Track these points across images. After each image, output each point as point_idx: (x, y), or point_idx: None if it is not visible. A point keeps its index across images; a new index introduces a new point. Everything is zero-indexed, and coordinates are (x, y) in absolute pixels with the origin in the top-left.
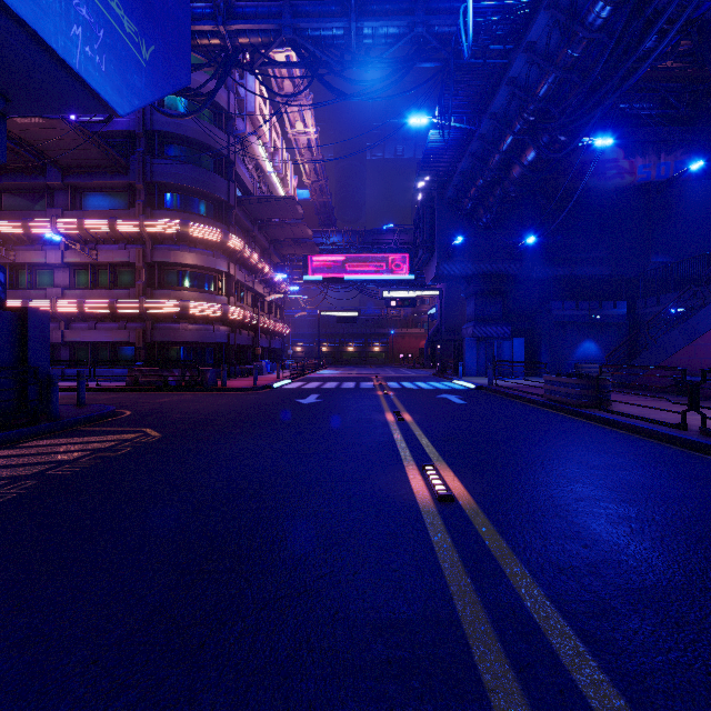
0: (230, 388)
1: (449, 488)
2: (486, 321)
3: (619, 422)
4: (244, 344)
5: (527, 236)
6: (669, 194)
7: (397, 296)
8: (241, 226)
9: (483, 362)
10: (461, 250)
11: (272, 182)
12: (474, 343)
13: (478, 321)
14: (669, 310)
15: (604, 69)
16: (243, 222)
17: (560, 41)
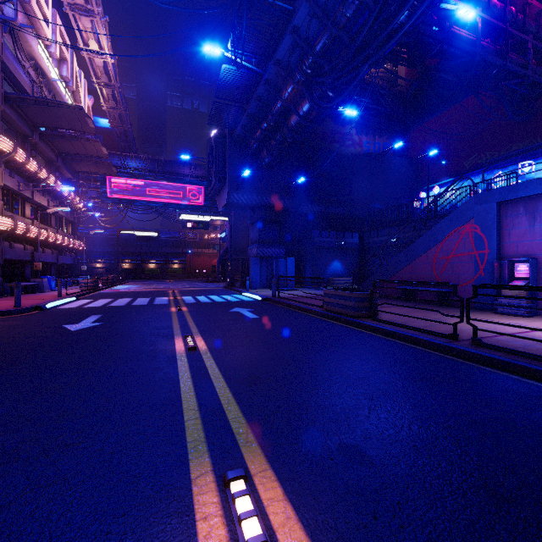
0: None
1: None
2: (267, 243)
3: (399, 334)
4: (19, 259)
5: (296, 178)
6: (382, 163)
7: (192, 218)
8: (15, 128)
9: (265, 277)
10: (248, 183)
11: (59, 92)
12: (258, 261)
13: (261, 243)
14: (384, 240)
15: (369, 33)
16: (17, 124)
17: None
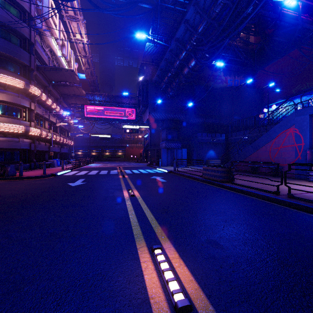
0: (25, 176)
1: (180, 280)
2: (170, 141)
3: (245, 191)
4: (43, 150)
5: (187, 103)
6: (239, 92)
7: (129, 127)
8: (41, 83)
9: (170, 159)
10: (160, 107)
11: (61, 62)
12: (166, 151)
13: (167, 140)
14: (240, 138)
15: (229, 20)
16: (42, 81)
17: (211, 0)
